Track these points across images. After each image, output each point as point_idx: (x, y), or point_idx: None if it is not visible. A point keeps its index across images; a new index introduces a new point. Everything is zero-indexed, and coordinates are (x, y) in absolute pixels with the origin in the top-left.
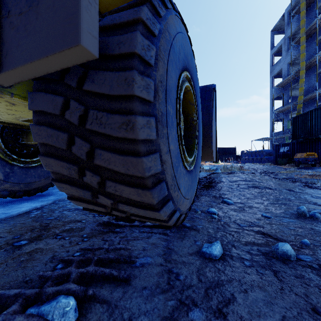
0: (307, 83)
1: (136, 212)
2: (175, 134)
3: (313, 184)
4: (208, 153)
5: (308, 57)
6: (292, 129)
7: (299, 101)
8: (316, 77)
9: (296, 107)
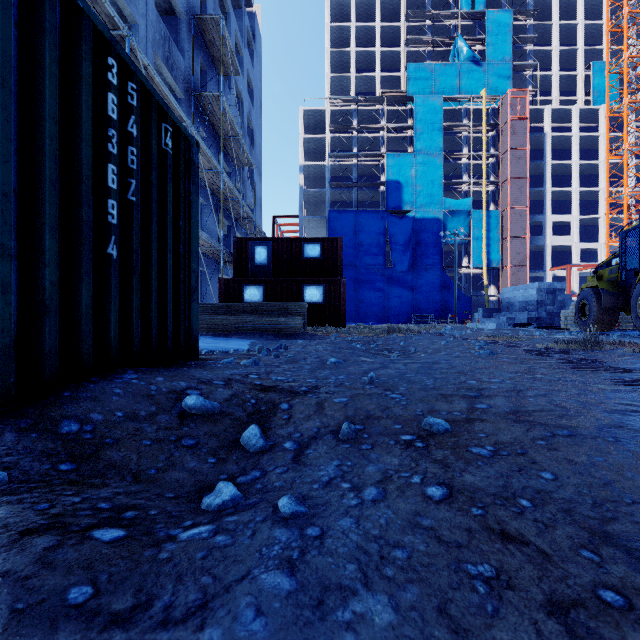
0: None
1: None
2: (635, 312)
3: None
4: None
5: None
6: None
7: None
8: None
9: None
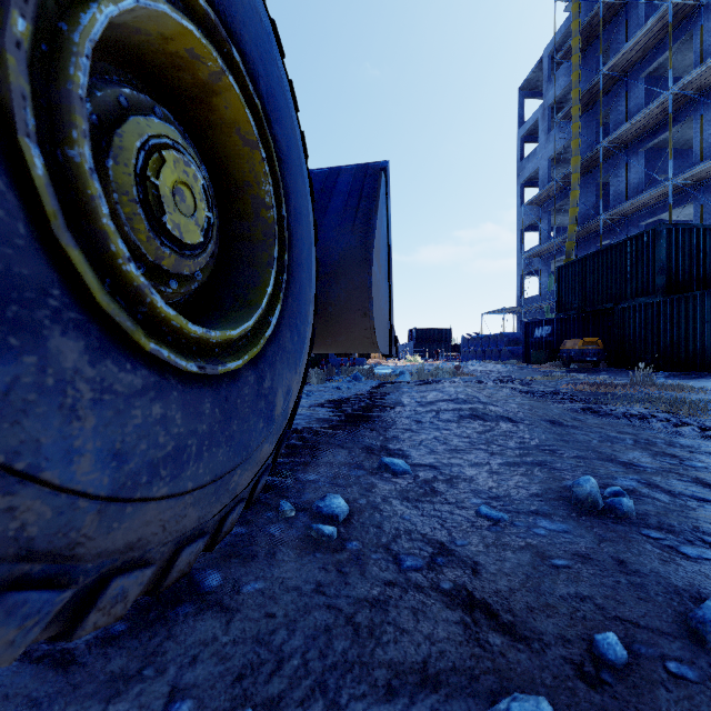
0: (583, 200)
1: None
2: None
3: (600, 406)
4: (365, 330)
5: (585, 150)
6: (557, 291)
7: (569, 234)
8: (599, 190)
9: (564, 247)
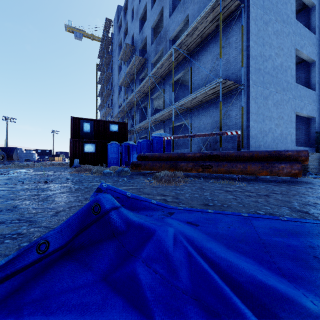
0: None
1: None
2: None
3: None
4: (13, 159)
5: None
6: None
7: None
8: None
9: None
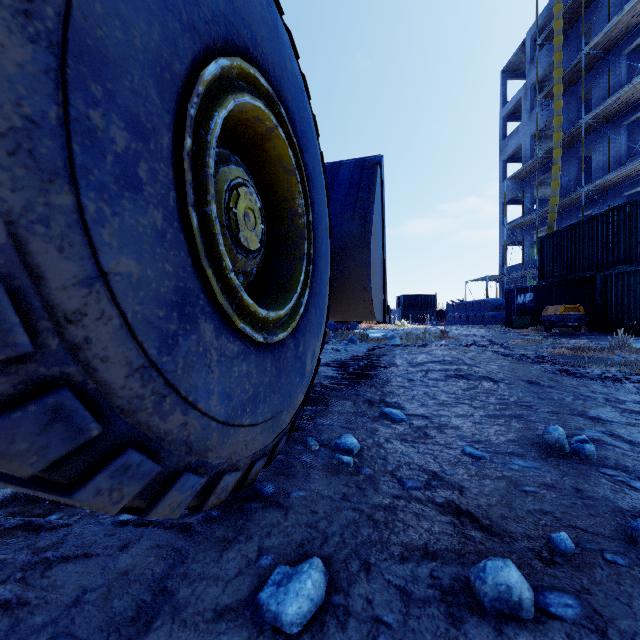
0: (565, 173)
1: (24, 491)
2: (164, 226)
3: (577, 369)
4: (364, 302)
5: (567, 125)
6: (539, 260)
7: (551, 206)
8: (581, 163)
9: (546, 218)
